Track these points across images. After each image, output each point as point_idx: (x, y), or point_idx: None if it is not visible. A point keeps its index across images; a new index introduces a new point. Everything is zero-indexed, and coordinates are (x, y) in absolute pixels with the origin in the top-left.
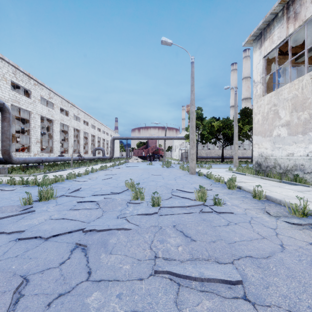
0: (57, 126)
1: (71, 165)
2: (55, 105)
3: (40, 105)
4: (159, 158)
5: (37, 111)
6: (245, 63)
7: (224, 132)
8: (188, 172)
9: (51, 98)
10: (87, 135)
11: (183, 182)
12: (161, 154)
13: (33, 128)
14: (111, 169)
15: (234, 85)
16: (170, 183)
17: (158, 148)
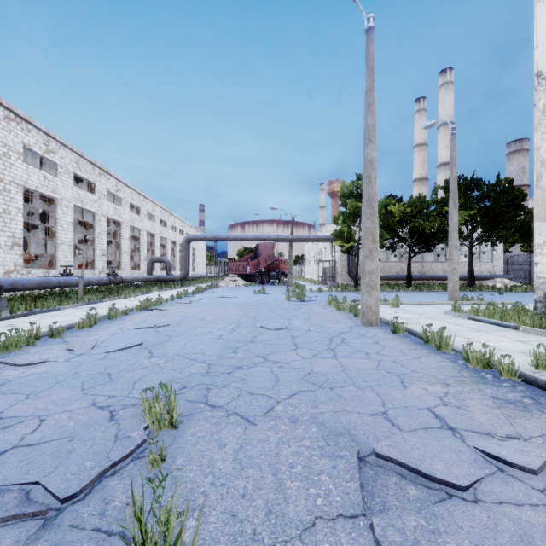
0: (67, 212)
1: (79, 298)
2: (62, 168)
3: (23, 165)
4: (279, 278)
5: (15, 177)
6: (445, 96)
7: (413, 226)
8: (356, 318)
9: (53, 153)
10: (137, 234)
11: (365, 366)
12: (283, 270)
13: (4, 214)
14: (170, 306)
15: (421, 140)
16: (324, 377)
17: (278, 259)
